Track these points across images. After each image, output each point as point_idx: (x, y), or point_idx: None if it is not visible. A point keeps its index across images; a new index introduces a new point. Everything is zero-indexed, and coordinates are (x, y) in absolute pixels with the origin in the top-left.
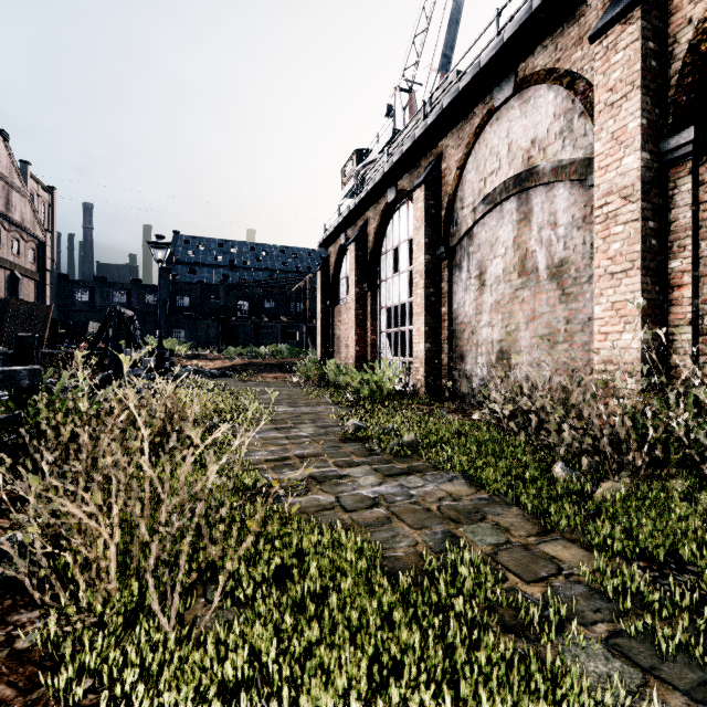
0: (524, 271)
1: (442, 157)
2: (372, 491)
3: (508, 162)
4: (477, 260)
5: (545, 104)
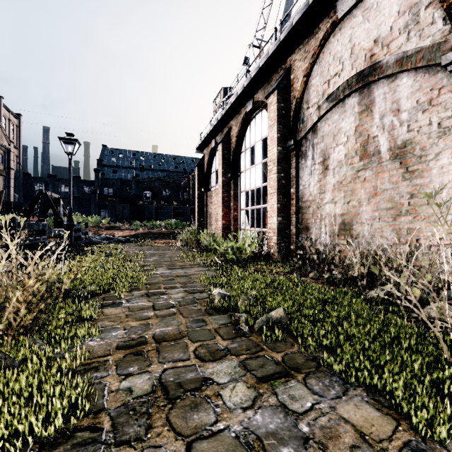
0: (365, 154)
1: (290, 69)
2: (244, 425)
3: (351, 63)
4: (321, 149)
5: (388, 5)
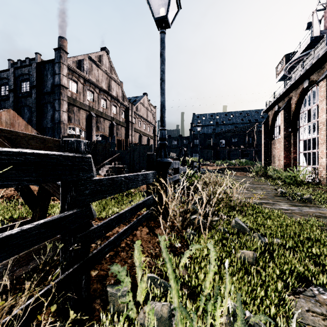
0: None
1: None
2: (286, 207)
3: None
4: None
5: None
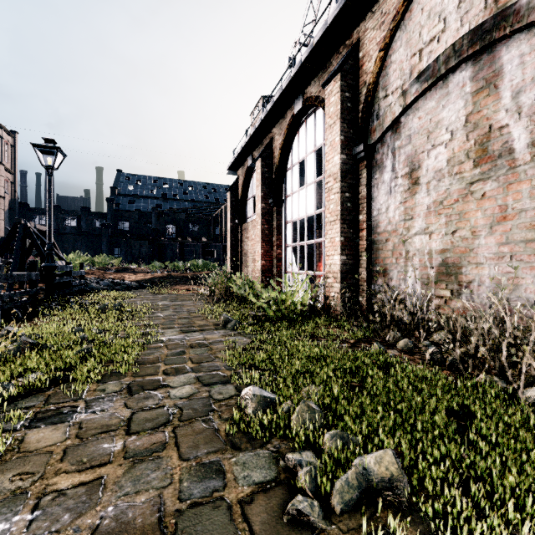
0: (485, 156)
1: (359, 44)
2: None
3: (460, 17)
4: (407, 154)
5: None
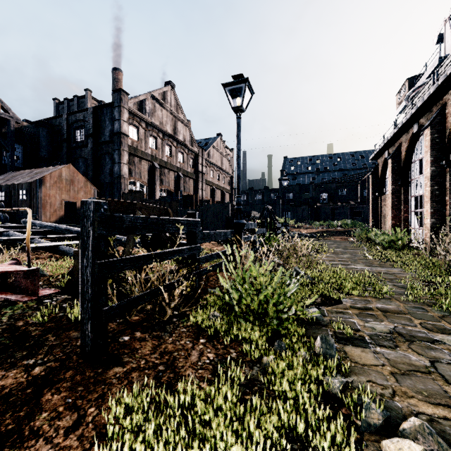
0: None
1: (445, 106)
2: (359, 267)
3: None
4: None
5: None
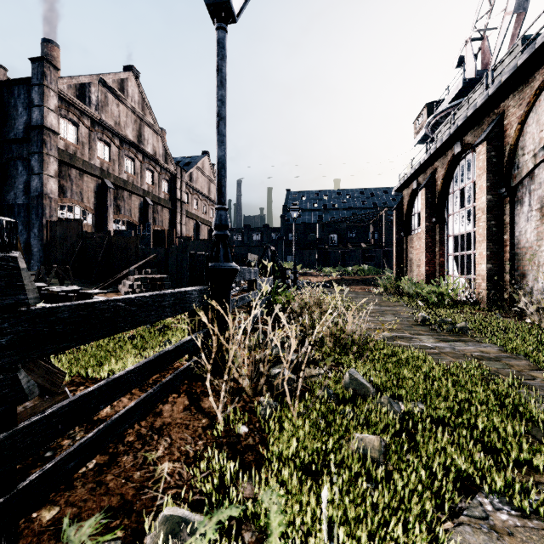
0: None
1: (503, 115)
2: (431, 344)
3: None
4: (538, 195)
5: None
